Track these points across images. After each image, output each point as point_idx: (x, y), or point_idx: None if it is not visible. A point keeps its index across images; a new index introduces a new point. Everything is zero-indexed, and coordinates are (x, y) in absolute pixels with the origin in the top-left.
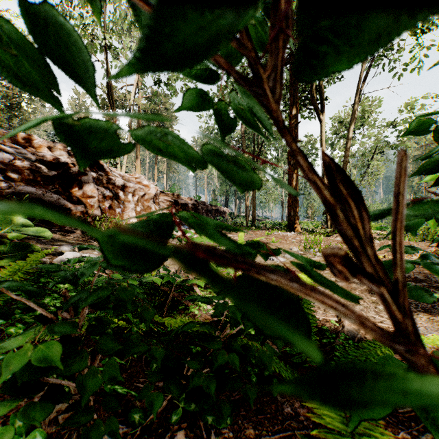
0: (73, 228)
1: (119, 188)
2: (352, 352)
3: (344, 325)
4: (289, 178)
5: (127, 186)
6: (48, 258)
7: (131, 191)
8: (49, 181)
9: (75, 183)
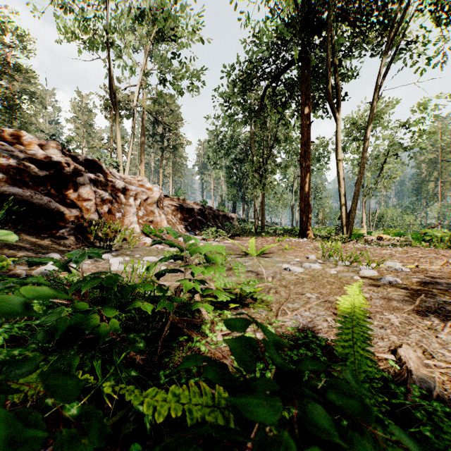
0: (65, 234)
1: (119, 191)
2: (447, 428)
3: (411, 370)
4: (301, 181)
5: (128, 189)
6: (26, 270)
7: (133, 195)
8: (40, 182)
9: (69, 184)
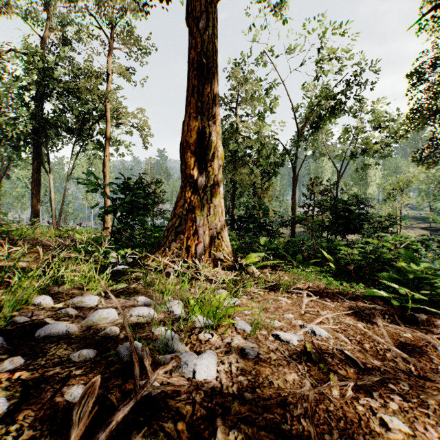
0: None
1: None
2: None
3: None
4: (32, 202)
5: None
6: None
7: None
8: None
9: None
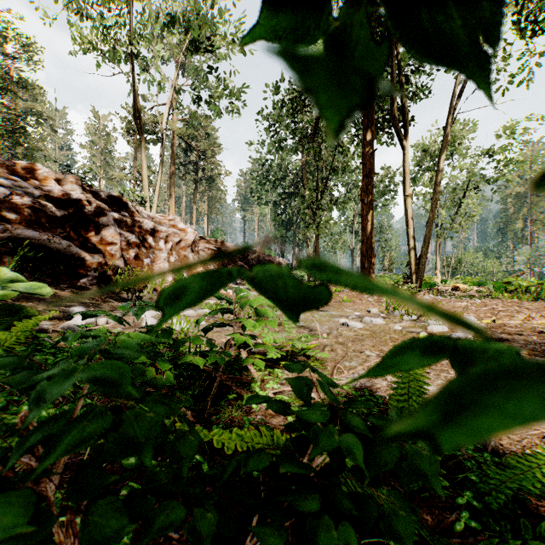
0: (87, 284)
1: (147, 233)
2: (494, 474)
3: None
4: (363, 221)
5: (158, 230)
6: (51, 325)
7: (163, 237)
8: (57, 223)
9: (90, 226)
